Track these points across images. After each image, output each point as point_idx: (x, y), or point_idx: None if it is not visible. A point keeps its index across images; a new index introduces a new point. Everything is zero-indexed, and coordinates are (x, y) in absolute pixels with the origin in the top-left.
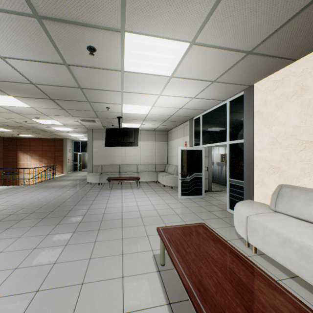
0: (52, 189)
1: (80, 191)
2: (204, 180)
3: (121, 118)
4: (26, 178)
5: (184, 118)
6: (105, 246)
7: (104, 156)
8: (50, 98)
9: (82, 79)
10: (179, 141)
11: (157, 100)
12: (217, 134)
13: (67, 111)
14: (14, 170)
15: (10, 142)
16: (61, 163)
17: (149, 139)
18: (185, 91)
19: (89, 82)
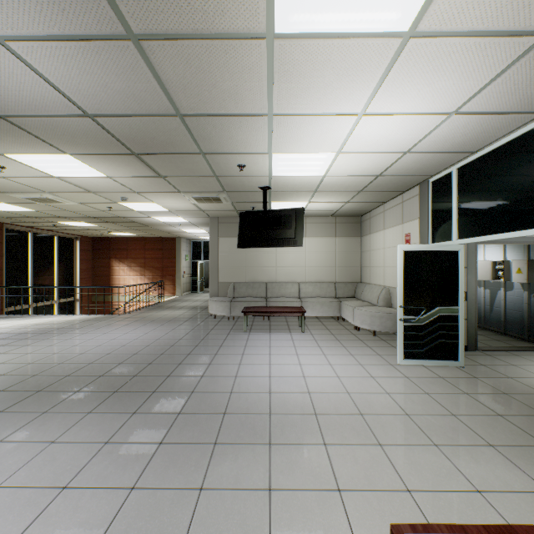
0: (150, 324)
1: (195, 333)
2: (463, 324)
3: (269, 189)
4: (122, 301)
5: (406, 180)
6: (224, 515)
7: (238, 266)
8: (130, 151)
9: (178, 86)
10: (390, 233)
11: (352, 133)
12: (515, 208)
13: (168, 180)
14: (107, 289)
15: (100, 245)
16: (173, 278)
17: (322, 232)
18: (435, 90)
19: (195, 93)
